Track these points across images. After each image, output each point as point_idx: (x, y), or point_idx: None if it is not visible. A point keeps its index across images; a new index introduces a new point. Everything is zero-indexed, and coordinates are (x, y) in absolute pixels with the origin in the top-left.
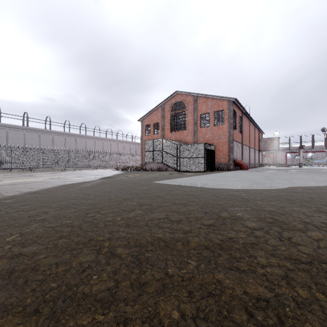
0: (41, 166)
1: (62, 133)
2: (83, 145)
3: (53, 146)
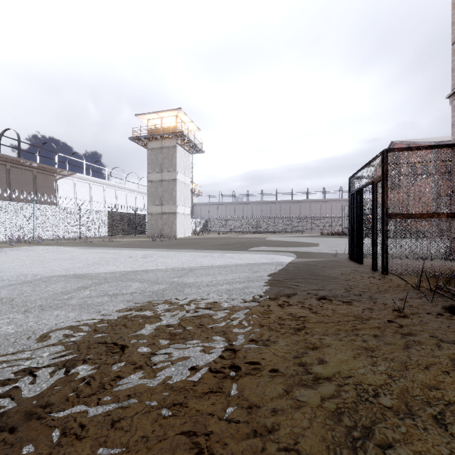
0: (291, 230)
1: (317, 200)
2: (338, 209)
3: (310, 213)
